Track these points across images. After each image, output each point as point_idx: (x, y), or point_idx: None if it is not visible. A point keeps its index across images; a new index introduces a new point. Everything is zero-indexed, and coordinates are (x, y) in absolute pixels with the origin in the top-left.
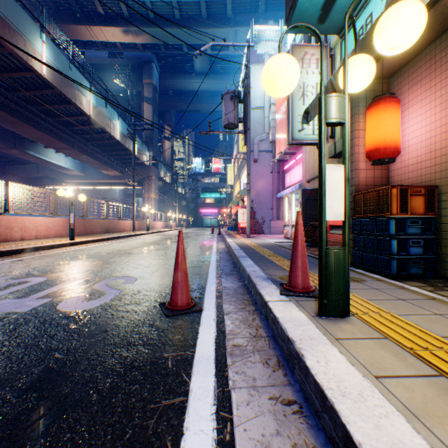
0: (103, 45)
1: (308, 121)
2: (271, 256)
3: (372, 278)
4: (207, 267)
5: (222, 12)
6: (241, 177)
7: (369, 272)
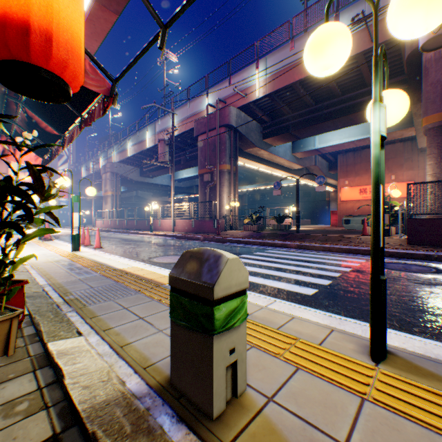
0: None
1: None
2: None
3: None
4: None
5: None
6: None
7: None
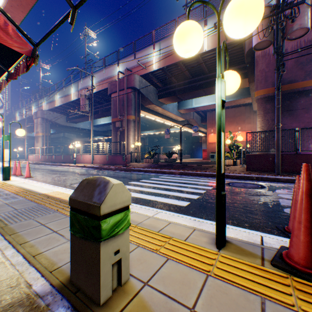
0: None
1: None
2: None
3: None
4: None
5: None
6: None
7: None
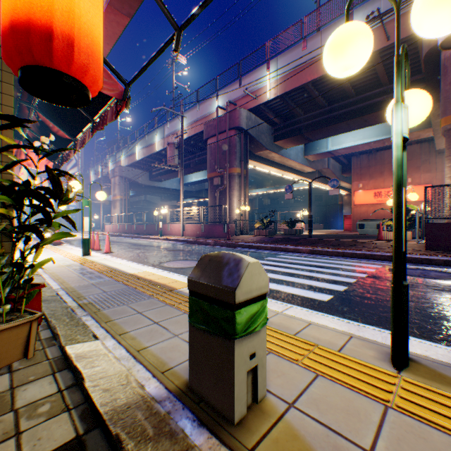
0: None
1: None
2: None
3: None
4: None
5: None
6: None
7: None
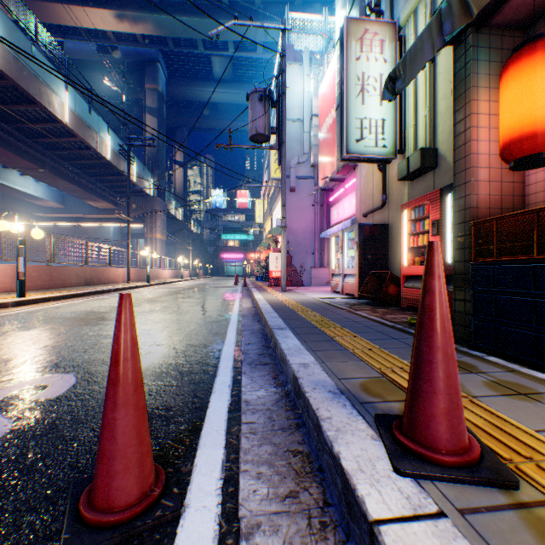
0: (89, 34)
1: (395, 93)
2: (325, 326)
3: (543, 383)
4: (220, 346)
5: (248, 0)
6: (273, 212)
7: (515, 363)
